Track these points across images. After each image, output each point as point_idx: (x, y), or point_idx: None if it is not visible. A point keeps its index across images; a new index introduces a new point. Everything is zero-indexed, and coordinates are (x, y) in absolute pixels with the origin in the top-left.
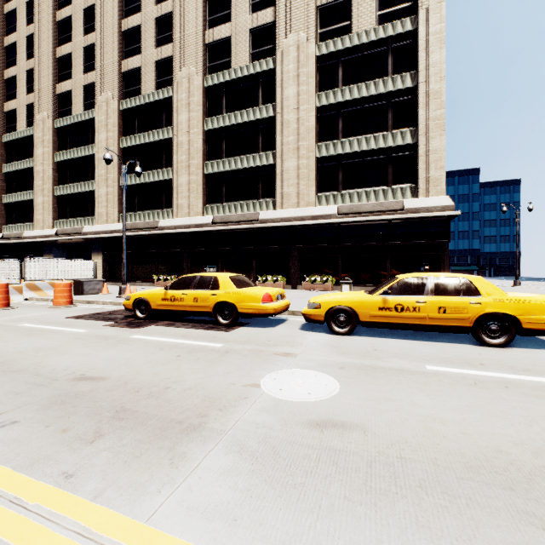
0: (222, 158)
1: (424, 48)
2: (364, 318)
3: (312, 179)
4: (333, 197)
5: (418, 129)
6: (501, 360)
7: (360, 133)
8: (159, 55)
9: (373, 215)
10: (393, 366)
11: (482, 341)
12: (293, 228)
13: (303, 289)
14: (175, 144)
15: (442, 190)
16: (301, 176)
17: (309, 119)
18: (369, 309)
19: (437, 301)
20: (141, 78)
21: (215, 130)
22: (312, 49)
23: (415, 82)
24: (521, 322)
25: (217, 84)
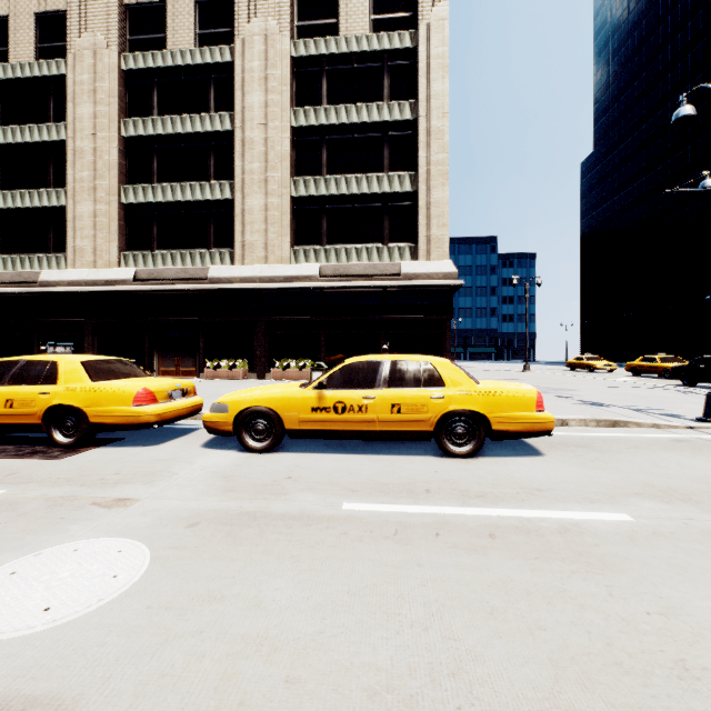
0: (152, 183)
1: (425, 73)
2: (291, 424)
3: (286, 225)
4: (314, 253)
5: (418, 175)
6: (458, 481)
7: (350, 170)
8: (42, 5)
9: (364, 280)
10: (291, 510)
11: (446, 450)
12: (259, 293)
13: (271, 379)
14: (71, 151)
15: (445, 253)
16: (270, 220)
17: (282, 142)
18: (298, 411)
19: (390, 396)
20: (9, 36)
21: (140, 139)
22: (285, 46)
23: (415, 114)
24: (491, 422)
25: (144, 69)
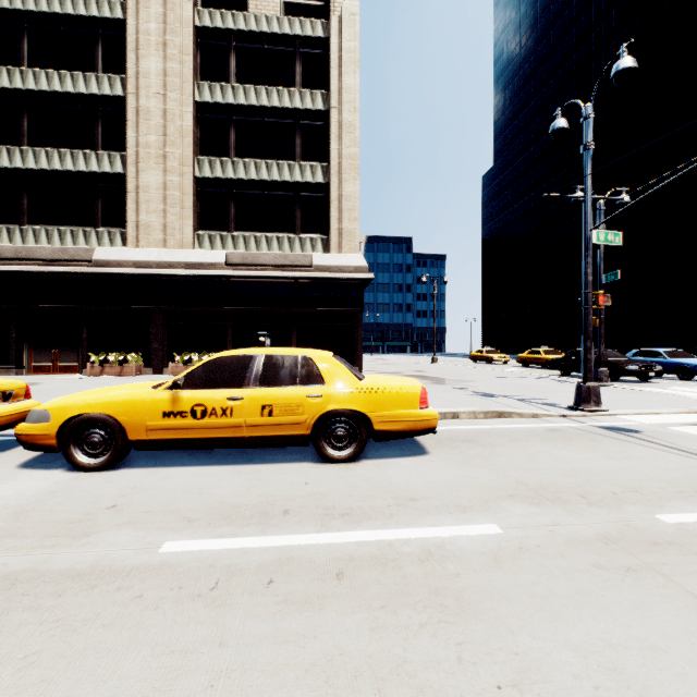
0: (22, 146)
1: (337, 65)
2: (136, 434)
3: (189, 207)
4: (221, 240)
5: (330, 166)
6: (327, 494)
7: (260, 155)
8: None
9: (275, 270)
10: (81, 562)
11: (325, 455)
12: (156, 279)
13: (170, 375)
14: None
15: (356, 247)
16: (169, 200)
17: (183, 116)
18: (145, 417)
19: (260, 396)
20: None
21: (4, 92)
22: (187, 12)
23: (327, 105)
24: (373, 421)
25: (9, 10)
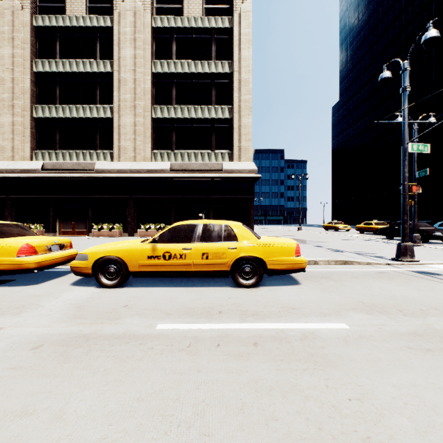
0: (56, 104)
1: (238, 44)
2: (133, 268)
3: (148, 136)
4: (167, 155)
5: (233, 107)
6: (242, 304)
7: (190, 103)
8: None
9: (199, 173)
10: (118, 331)
11: (238, 283)
12: (130, 180)
13: (138, 237)
14: None
15: (250, 157)
16: (137, 132)
17: (145, 82)
18: (138, 258)
19: (201, 248)
20: None
21: (46, 74)
22: (148, 19)
23: (231, 69)
24: (267, 263)
25: (49, 27)
